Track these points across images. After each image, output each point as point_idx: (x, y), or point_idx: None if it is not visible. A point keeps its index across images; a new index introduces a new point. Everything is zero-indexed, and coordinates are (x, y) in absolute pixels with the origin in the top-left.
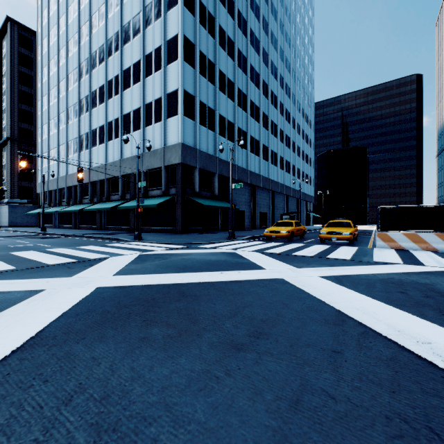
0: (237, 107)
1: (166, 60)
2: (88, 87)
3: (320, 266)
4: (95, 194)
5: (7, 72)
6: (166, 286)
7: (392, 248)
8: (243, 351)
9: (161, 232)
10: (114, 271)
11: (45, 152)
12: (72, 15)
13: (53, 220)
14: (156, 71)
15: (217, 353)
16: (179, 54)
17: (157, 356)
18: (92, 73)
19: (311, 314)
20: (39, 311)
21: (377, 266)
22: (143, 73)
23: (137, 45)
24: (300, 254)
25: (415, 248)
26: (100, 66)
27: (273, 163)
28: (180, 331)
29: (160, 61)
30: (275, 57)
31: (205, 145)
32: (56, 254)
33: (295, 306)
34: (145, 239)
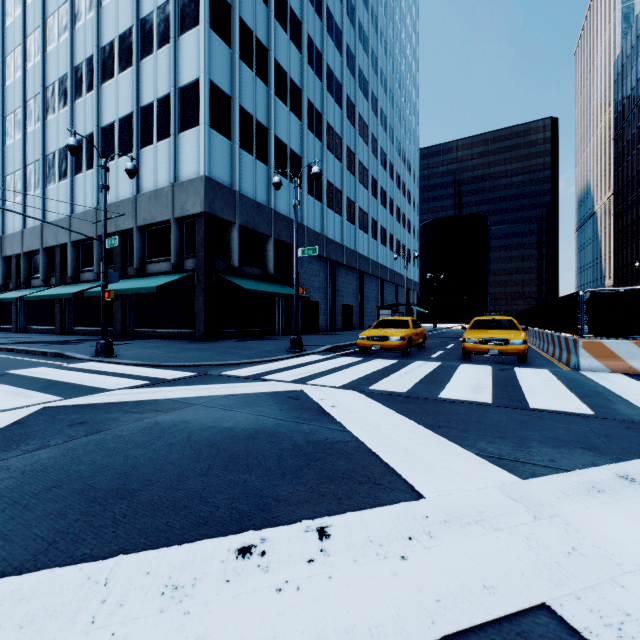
0: (306, 130)
1: (177, 26)
2: (40, 79)
3: (569, 458)
4: (53, 270)
5: None
6: None
7: (614, 370)
8: None
9: (171, 337)
10: None
11: None
12: None
13: None
14: (160, 46)
15: None
16: (201, 14)
17: None
18: (47, 54)
19: None
20: None
21: None
22: (136, 51)
23: (127, 1)
24: (459, 395)
25: None
26: (62, 41)
27: (362, 228)
28: None
29: (167, 28)
30: (365, 64)
31: (250, 186)
32: None
33: None
34: (121, 355)
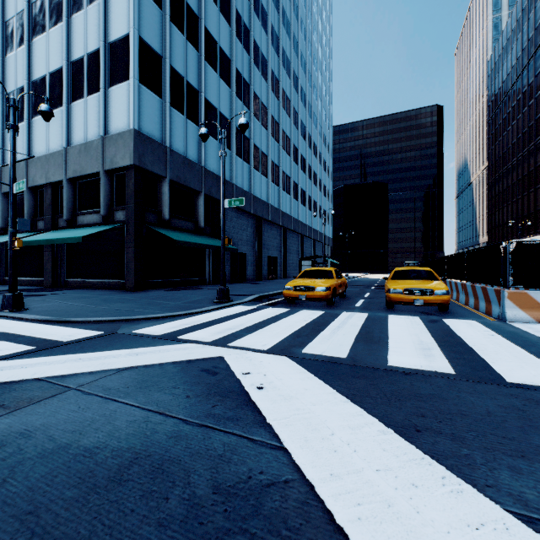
0: (235, 97)
1: None
2: None
3: None
4: None
5: None
6: None
7: (539, 321)
8: None
9: (101, 287)
10: None
11: None
12: None
13: None
14: (90, 2)
15: None
16: None
17: None
18: None
19: None
20: None
21: None
22: (66, 6)
23: None
24: (411, 362)
25: None
26: None
27: (285, 189)
28: None
29: None
30: (288, 45)
31: (181, 143)
32: None
33: None
34: (33, 308)
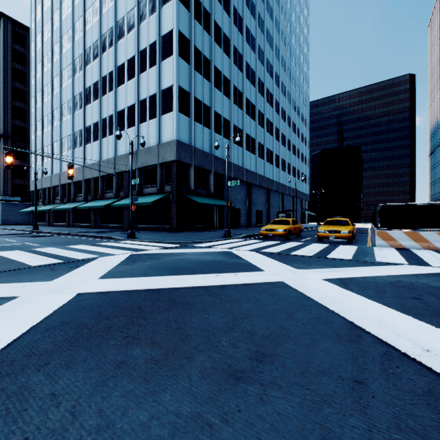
0: (233, 104)
1: (160, 55)
2: (82, 84)
3: (321, 267)
4: (89, 192)
5: (1, 68)
6: (155, 292)
7: (392, 246)
8: (244, 382)
9: (156, 230)
10: (101, 274)
11: (39, 150)
12: (66, 11)
13: (47, 218)
14: (151, 66)
15: (211, 385)
16: (174, 49)
17: (134, 390)
18: (86, 70)
19: (321, 327)
20: (3, 325)
21: (382, 266)
22: (137, 69)
23: (132, 41)
24: (299, 253)
25: (416, 247)
26: (95, 63)
27: (269, 161)
28: (166, 353)
29: (155, 57)
30: (271, 55)
31: (200, 142)
32: (43, 254)
33: (301, 316)
34: (139, 238)
